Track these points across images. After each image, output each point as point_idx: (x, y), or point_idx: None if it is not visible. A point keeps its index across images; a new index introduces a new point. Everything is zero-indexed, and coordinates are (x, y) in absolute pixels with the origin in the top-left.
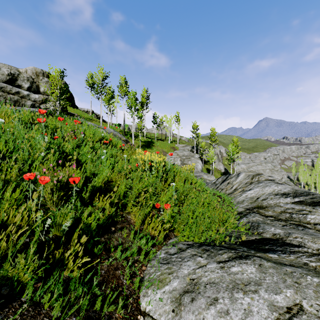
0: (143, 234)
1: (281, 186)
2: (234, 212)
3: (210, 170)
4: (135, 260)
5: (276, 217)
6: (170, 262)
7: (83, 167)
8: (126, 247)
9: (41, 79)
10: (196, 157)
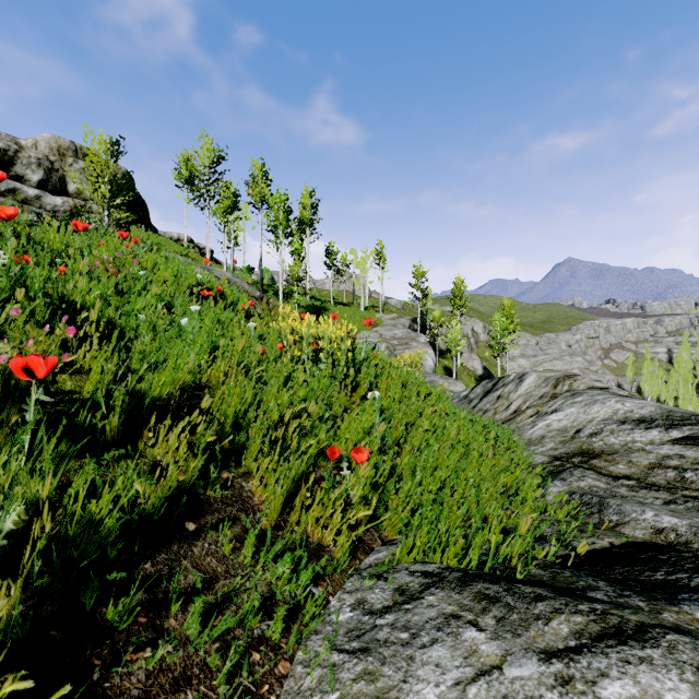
0: (288, 542)
1: (631, 401)
2: (540, 467)
3: (452, 370)
4: (253, 640)
5: (642, 480)
6: (371, 646)
7: (114, 342)
8: (228, 590)
9: (70, 163)
10: (421, 341)
